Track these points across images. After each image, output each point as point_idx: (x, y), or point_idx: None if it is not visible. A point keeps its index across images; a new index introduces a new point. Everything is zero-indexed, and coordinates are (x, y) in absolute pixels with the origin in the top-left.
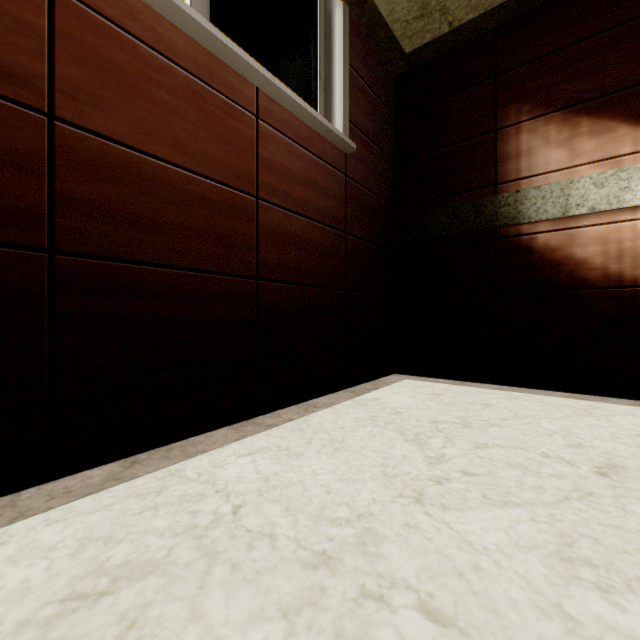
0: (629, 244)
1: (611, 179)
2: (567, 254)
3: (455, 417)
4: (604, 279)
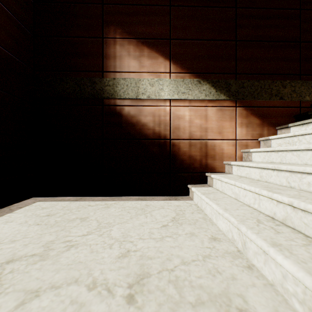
0: (163, 118)
1: (156, 83)
2: (138, 120)
3: (42, 245)
4: (154, 135)
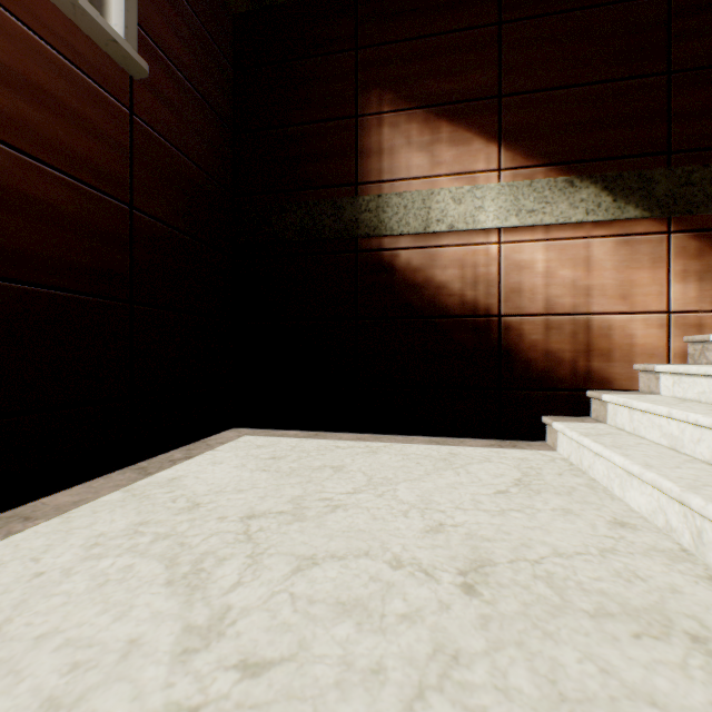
0: (483, 270)
1: (468, 196)
2: (429, 276)
3: (287, 500)
4: (462, 307)
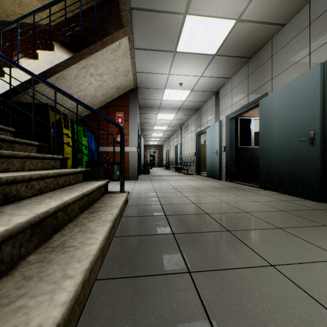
0: None
1: None
2: None
3: None
4: None
